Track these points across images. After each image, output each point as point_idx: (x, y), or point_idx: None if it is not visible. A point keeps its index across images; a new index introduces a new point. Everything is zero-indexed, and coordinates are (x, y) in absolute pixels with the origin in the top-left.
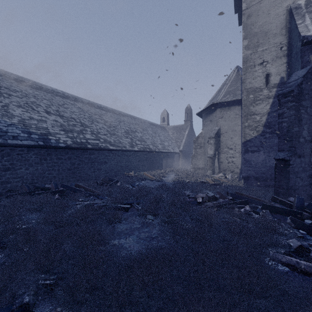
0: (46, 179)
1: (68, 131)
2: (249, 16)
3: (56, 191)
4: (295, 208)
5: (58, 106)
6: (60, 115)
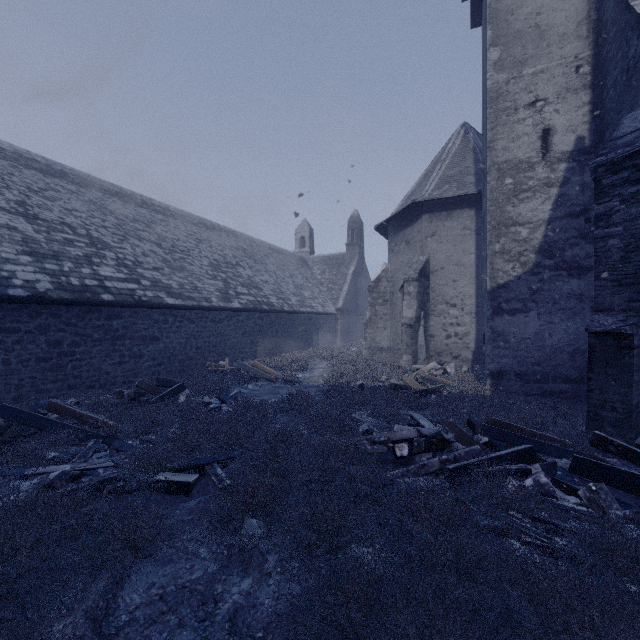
0: None
1: (44, 256)
2: None
3: None
4: None
5: (28, 191)
6: (27, 215)
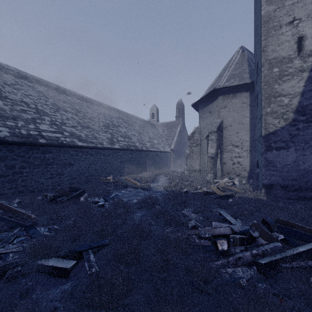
0: None
1: (7, 117)
2: None
3: None
4: None
5: (4, 84)
6: (0, 96)
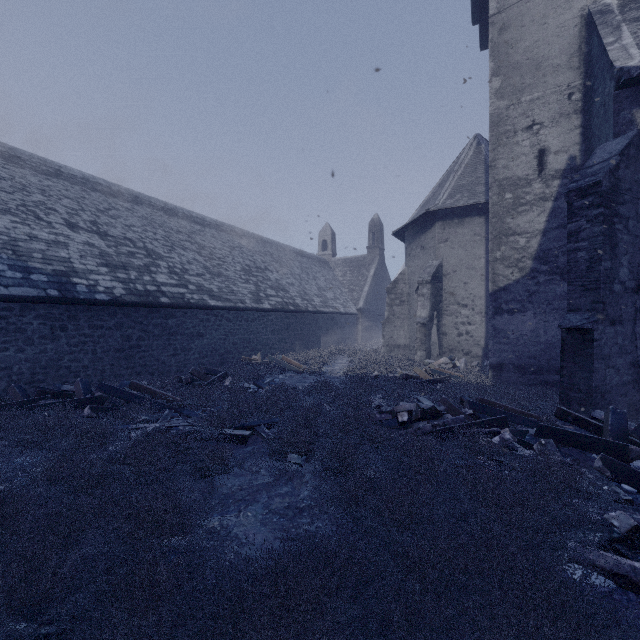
0: (65, 372)
1: (116, 267)
2: (503, 29)
3: (85, 400)
4: (610, 436)
5: (97, 212)
6: (99, 233)
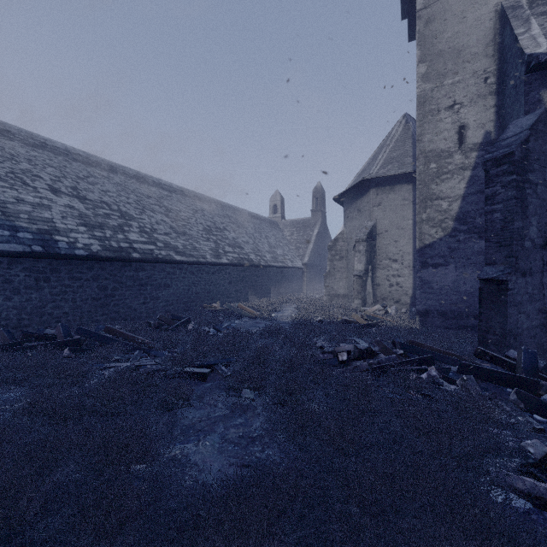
0: (47, 318)
1: (93, 226)
2: (429, 22)
3: (65, 343)
4: (522, 372)
5: (77, 179)
6: (79, 197)
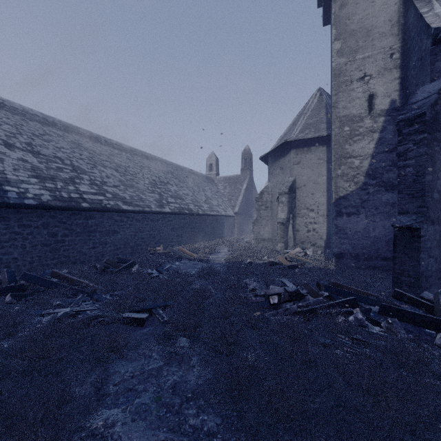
0: None
1: (45, 178)
2: (343, 5)
3: (8, 289)
4: None
5: (32, 136)
6: (33, 152)
